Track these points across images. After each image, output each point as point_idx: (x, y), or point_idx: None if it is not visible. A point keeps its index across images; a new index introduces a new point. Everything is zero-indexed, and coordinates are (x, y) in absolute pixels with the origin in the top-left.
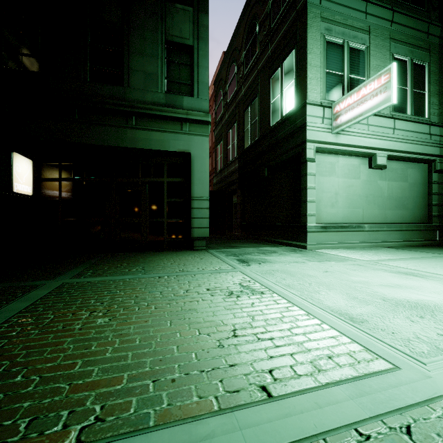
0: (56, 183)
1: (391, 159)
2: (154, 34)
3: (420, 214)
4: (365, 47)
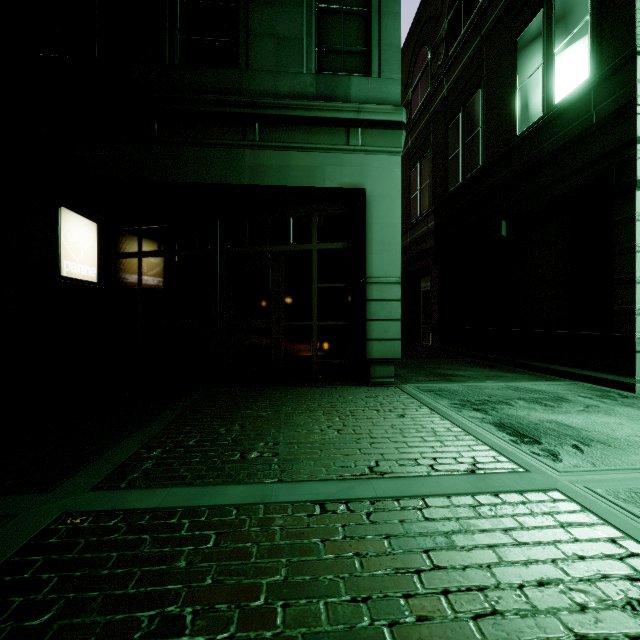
0: (134, 260)
1: None
2: None
3: None
4: None
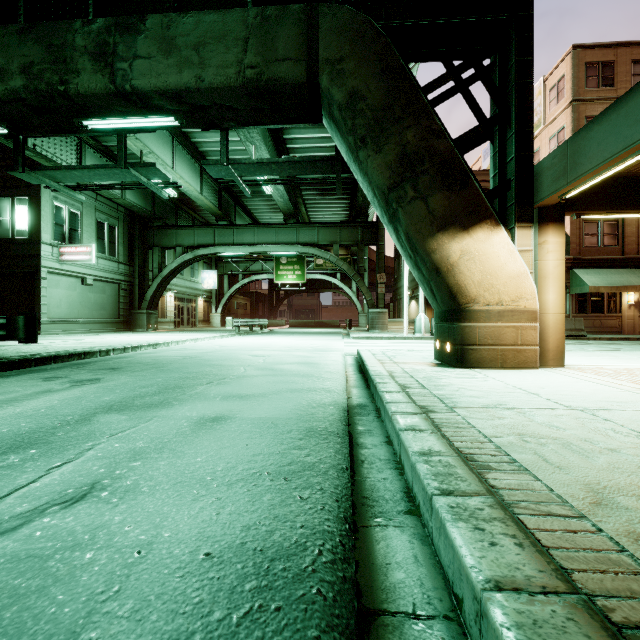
0: None
1: (96, 280)
2: None
3: (114, 314)
4: (80, 212)
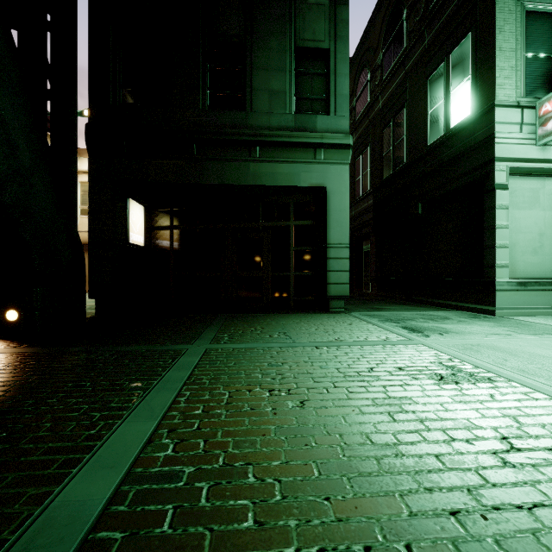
0: (167, 231)
1: None
2: (280, 42)
3: None
4: None
